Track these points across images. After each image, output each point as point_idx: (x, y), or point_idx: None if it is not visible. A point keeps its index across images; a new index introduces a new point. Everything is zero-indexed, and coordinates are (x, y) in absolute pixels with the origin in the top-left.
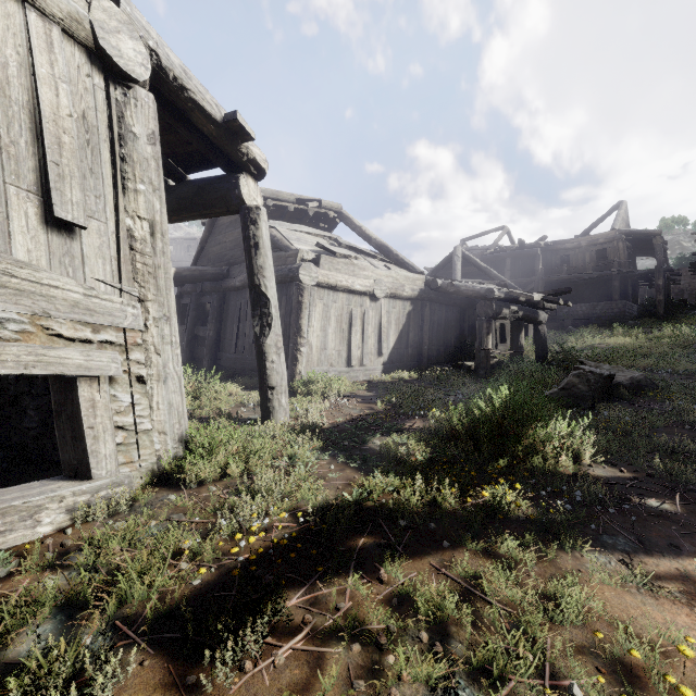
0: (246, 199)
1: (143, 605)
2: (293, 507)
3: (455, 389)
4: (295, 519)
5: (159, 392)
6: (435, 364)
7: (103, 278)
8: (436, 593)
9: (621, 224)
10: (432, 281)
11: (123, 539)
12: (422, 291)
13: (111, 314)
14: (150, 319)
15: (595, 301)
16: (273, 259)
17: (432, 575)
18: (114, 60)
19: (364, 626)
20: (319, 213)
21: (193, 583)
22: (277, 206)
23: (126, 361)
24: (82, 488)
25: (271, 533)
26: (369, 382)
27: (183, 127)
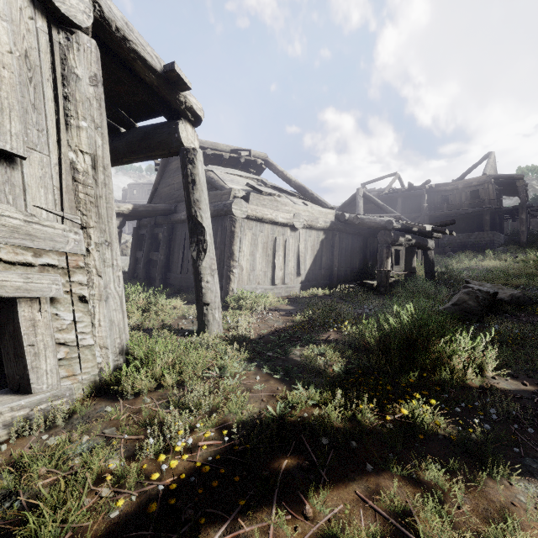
0: (184, 142)
1: None
2: (219, 421)
3: (361, 304)
4: (221, 435)
5: (100, 310)
6: (343, 283)
7: (45, 206)
8: None
9: (490, 170)
10: (341, 214)
11: (52, 458)
12: (333, 223)
13: (52, 239)
14: (92, 244)
15: (469, 232)
16: (211, 196)
17: (358, 509)
18: (56, 4)
19: None
20: (249, 161)
21: (110, 516)
22: (215, 154)
23: (68, 283)
24: (20, 403)
25: (196, 451)
26: (289, 297)
27: (128, 77)
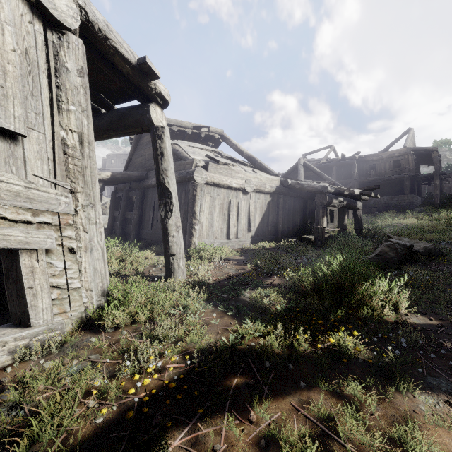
0: (154, 121)
1: (51, 443)
2: (183, 349)
3: (301, 255)
4: (184, 359)
5: (86, 259)
6: (286, 237)
7: (41, 175)
8: (298, 437)
9: (410, 143)
10: (284, 180)
11: (48, 378)
12: (278, 188)
13: (47, 202)
14: (79, 205)
15: (392, 195)
16: (176, 166)
17: (293, 415)
18: (50, 11)
19: None
20: (208, 135)
21: (96, 421)
22: (180, 130)
23: (60, 237)
24: (22, 335)
25: (164, 372)
26: (241, 249)
27: (108, 68)
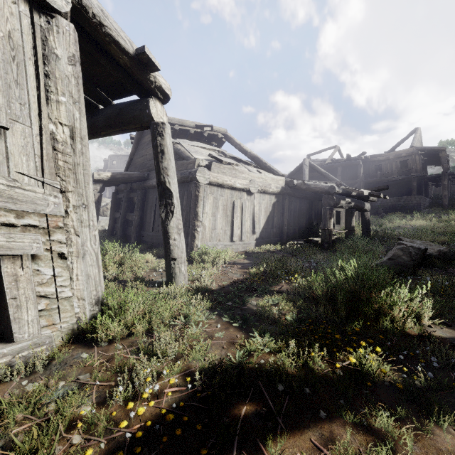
0: (154, 117)
1: None
2: (184, 367)
3: (308, 258)
4: (185, 381)
5: (78, 265)
6: (292, 239)
7: (27, 172)
8: None
9: (417, 143)
10: (290, 181)
11: (29, 404)
12: (283, 188)
13: (33, 202)
14: (70, 206)
15: (399, 196)
16: (178, 165)
17: None
18: None
19: None
20: (211, 135)
21: None
22: (182, 129)
23: (48, 241)
24: (3, 351)
25: (162, 397)
26: (246, 252)
27: (104, 59)
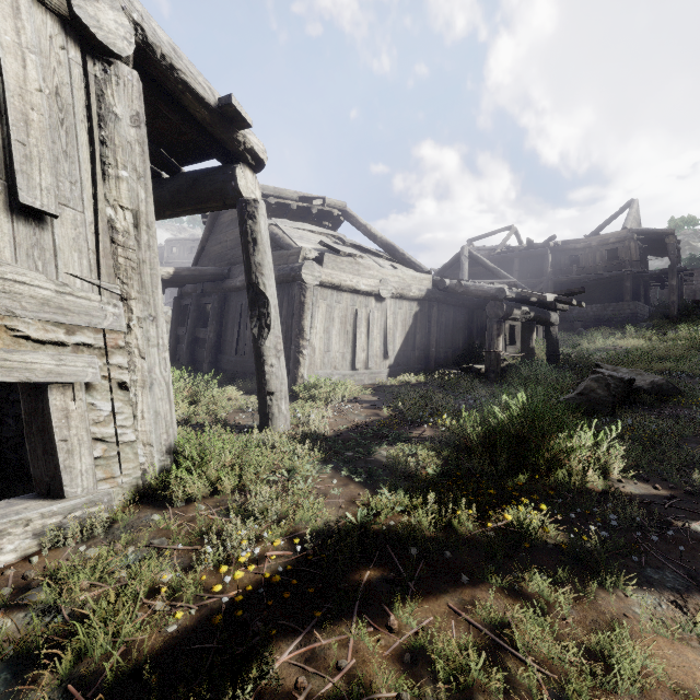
0: (243, 192)
1: (105, 659)
2: (289, 530)
3: (465, 394)
4: (291, 545)
5: (144, 399)
6: (443, 367)
7: (79, 274)
8: (458, 648)
9: (632, 223)
10: (439, 280)
11: (94, 571)
12: (429, 292)
13: (88, 314)
14: (134, 319)
15: (606, 302)
16: (275, 258)
17: (450, 621)
18: (92, 31)
19: (371, 695)
20: (322, 211)
21: (167, 630)
22: (280, 203)
23: (106, 366)
24: (52, 509)
25: (263, 563)
26: (374, 386)
27: (174, 113)
